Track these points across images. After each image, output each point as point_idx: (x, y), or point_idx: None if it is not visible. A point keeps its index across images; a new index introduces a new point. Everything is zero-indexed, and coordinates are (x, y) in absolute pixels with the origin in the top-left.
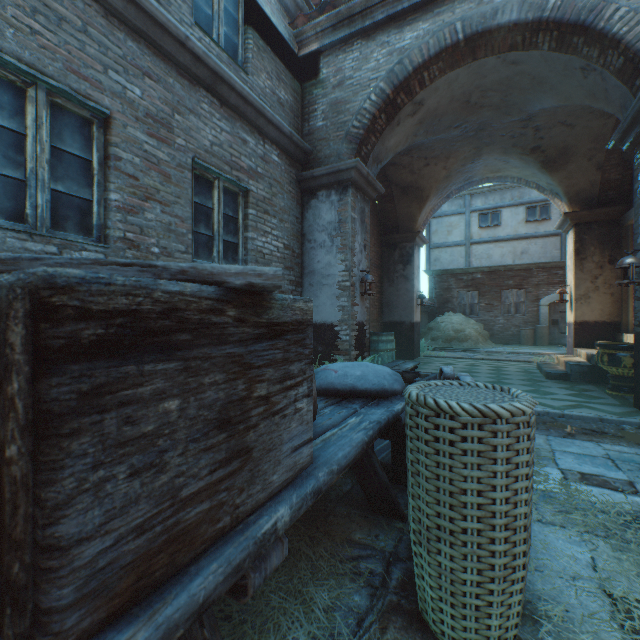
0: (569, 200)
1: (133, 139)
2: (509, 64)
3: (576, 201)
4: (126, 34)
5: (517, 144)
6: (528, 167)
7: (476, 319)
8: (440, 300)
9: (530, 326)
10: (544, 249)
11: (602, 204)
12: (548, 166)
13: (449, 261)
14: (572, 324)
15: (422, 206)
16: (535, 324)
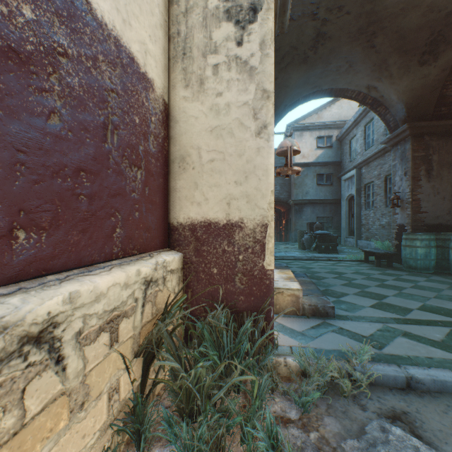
0: None
1: (375, 183)
2: (317, 86)
3: None
4: (374, 162)
5: None
6: None
7: None
8: None
9: None
10: None
11: None
12: None
13: None
14: None
15: None
16: None
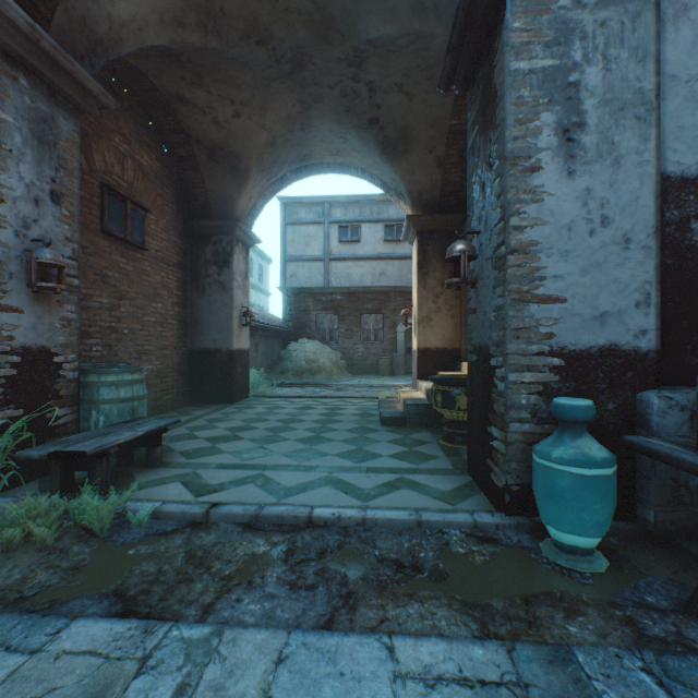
0: (412, 201)
1: None
2: None
3: (419, 204)
4: None
5: (352, 109)
6: (370, 151)
7: (336, 347)
8: (297, 324)
9: (388, 354)
10: (401, 272)
11: (444, 211)
12: (389, 152)
13: (307, 278)
14: (416, 351)
15: (242, 183)
16: (393, 352)
